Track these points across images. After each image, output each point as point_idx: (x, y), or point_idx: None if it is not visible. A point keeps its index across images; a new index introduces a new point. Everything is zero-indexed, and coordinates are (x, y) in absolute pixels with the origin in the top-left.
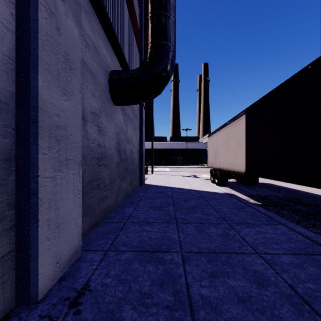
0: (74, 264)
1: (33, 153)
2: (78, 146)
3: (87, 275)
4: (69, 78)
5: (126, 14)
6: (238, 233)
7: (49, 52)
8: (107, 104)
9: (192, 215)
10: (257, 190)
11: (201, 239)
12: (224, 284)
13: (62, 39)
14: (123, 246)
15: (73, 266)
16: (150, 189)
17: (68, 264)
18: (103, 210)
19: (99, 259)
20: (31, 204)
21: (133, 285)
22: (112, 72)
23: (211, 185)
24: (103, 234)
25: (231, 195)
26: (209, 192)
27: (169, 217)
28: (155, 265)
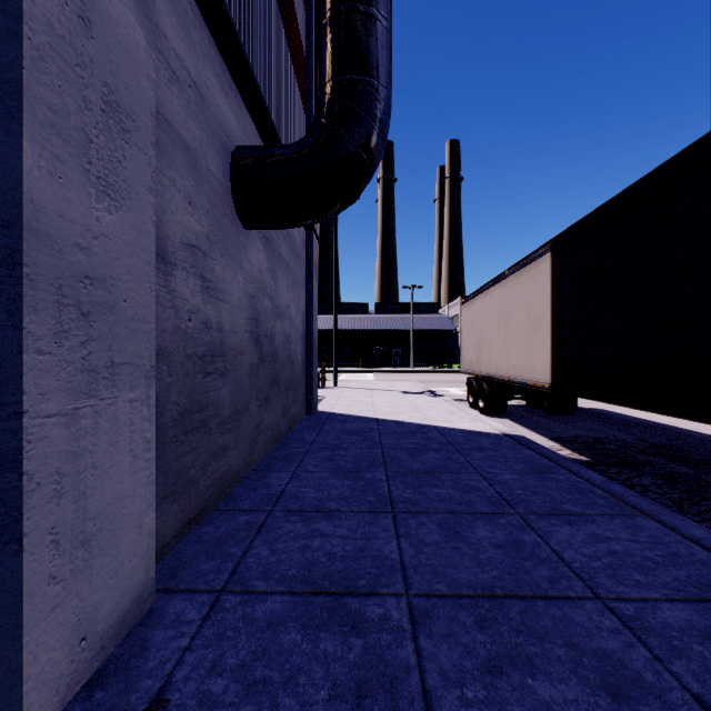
0: (133, 632)
1: (7, 350)
2: (147, 329)
3: (162, 668)
4: (120, 153)
5: (273, 18)
6: (546, 542)
7: (57, 80)
8: (226, 226)
9: (431, 492)
10: (574, 425)
11: (455, 558)
12: (524, 696)
13: (98, 50)
14: (262, 577)
15: (130, 638)
16: (330, 425)
17: (116, 636)
18: (217, 481)
19: (198, 616)
20: (1, 491)
21: (282, 699)
22: (239, 151)
23: (470, 414)
24: (213, 545)
25: (519, 439)
26: (468, 433)
27: (376, 498)
28: (342, 634)
